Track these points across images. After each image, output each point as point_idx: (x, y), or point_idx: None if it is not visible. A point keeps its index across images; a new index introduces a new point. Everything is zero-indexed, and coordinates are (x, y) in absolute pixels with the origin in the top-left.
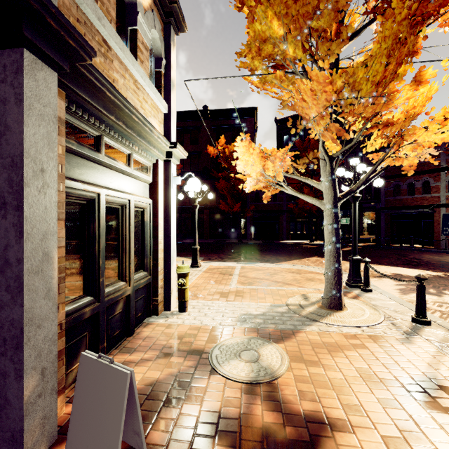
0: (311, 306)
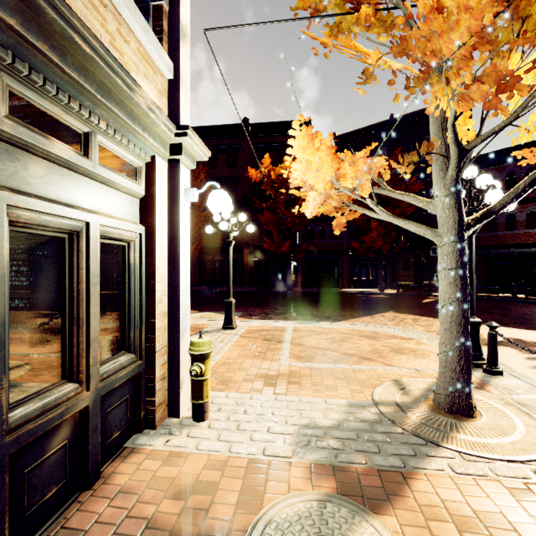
0: (417, 408)
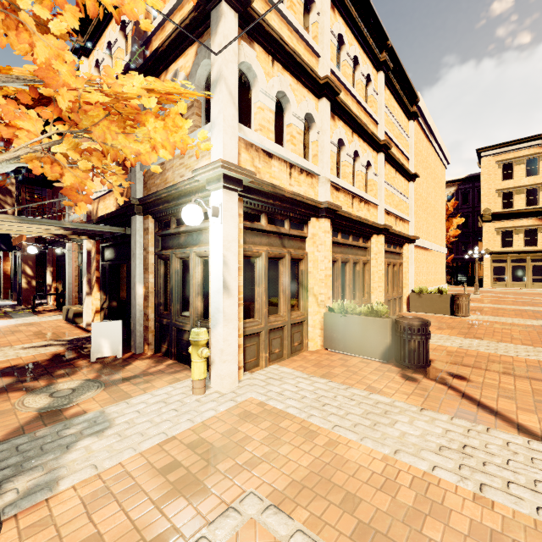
0: None
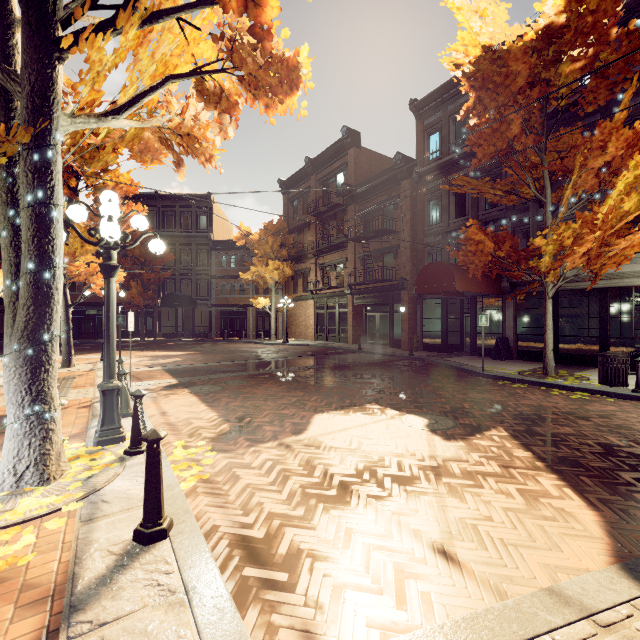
0: None
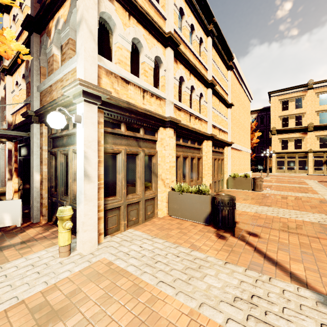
0: None
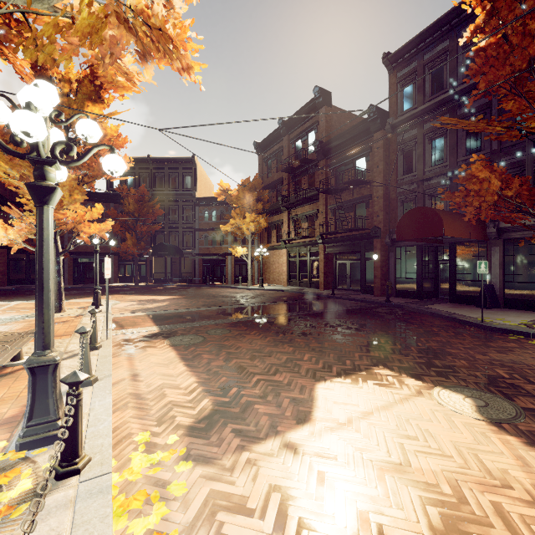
0: None
